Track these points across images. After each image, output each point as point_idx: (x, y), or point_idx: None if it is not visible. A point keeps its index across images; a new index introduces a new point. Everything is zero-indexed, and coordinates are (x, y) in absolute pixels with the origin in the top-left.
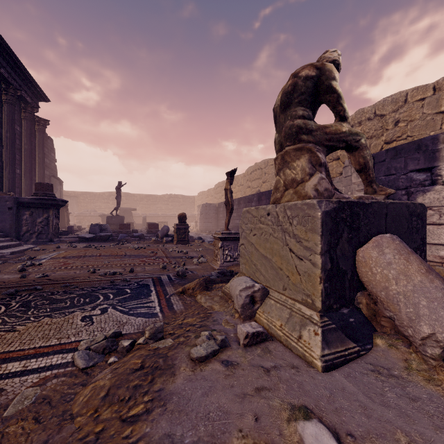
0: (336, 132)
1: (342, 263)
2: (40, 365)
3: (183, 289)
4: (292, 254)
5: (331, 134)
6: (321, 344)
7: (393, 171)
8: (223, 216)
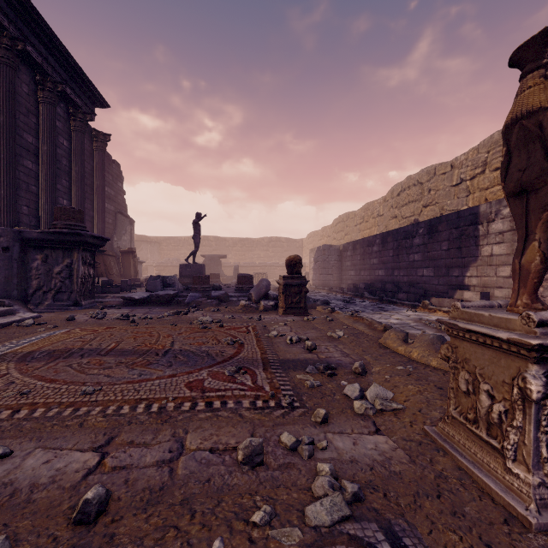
0: None
1: None
2: None
3: None
4: None
5: None
6: None
7: None
8: (352, 264)
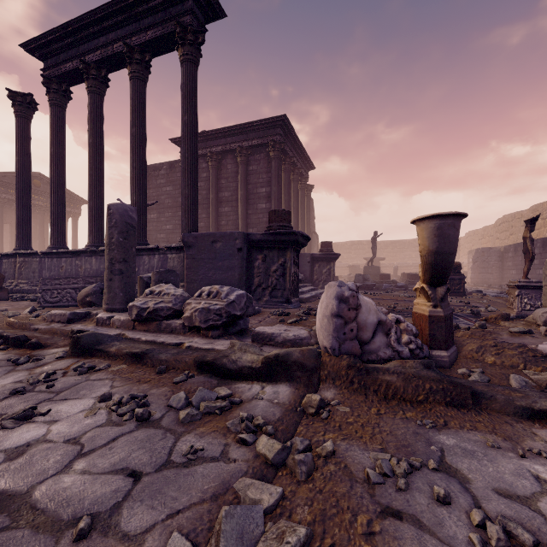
0: None
1: None
2: None
3: (485, 318)
4: None
5: None
6: None
7: None
8: (513, 265)
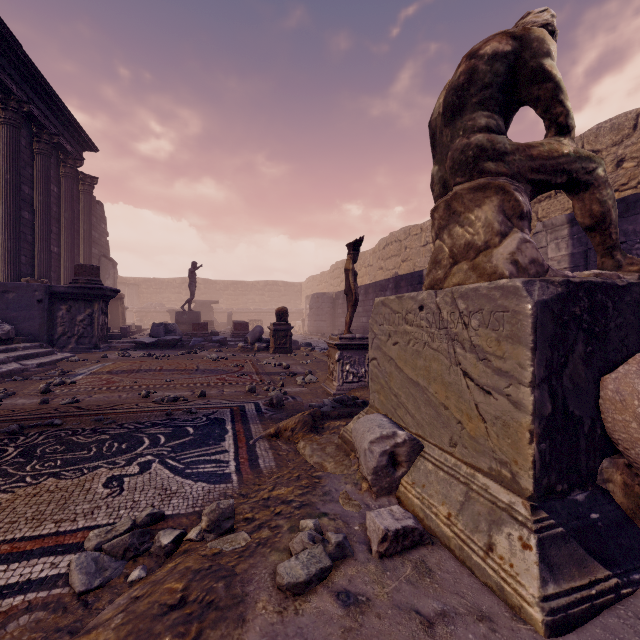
0: (551, 155)
1: (573, 404)
2: (9, 581)
3: (276, 430)
4: (468, 382)
5: (541, 158)
6: (539, 571)
7: (621, 238)
8: (343, 312)
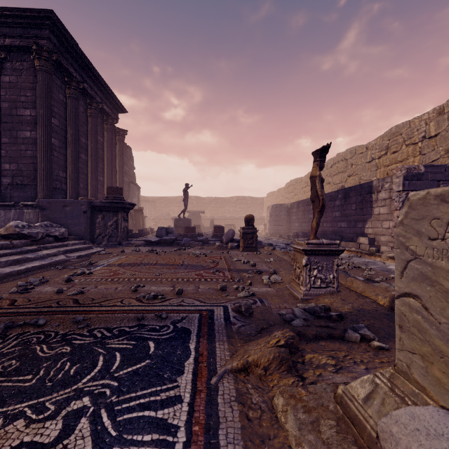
0: None
1: None
2: None
3: (245, 364)
4: None
5: None
6: None
7: None
8: (297, 218)
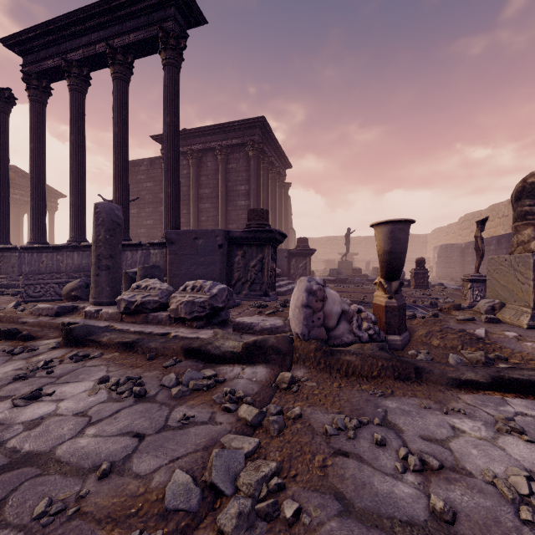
0: None
1: None
2: None
3: (440, 308)
4: (519, 282)
5: None
6: (528, 320)
7: None
8: (473, 260)
